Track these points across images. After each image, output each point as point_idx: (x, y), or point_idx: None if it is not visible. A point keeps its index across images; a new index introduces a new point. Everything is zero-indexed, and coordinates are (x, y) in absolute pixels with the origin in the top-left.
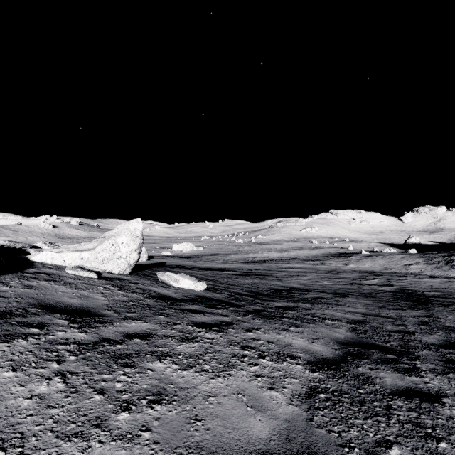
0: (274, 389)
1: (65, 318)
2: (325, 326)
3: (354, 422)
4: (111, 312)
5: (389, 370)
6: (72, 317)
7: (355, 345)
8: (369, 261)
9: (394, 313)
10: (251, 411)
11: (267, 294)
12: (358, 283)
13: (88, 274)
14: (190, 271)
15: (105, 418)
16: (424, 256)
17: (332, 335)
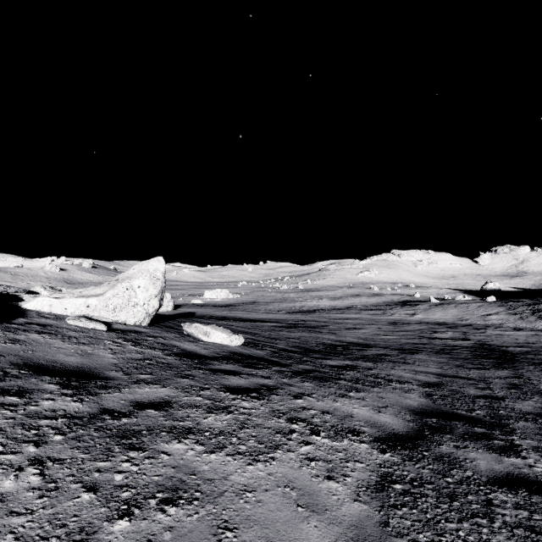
0: (333, 479)
1: (56, 382)
2: (392, 391)
3: (445, 527)
4: (120, 374)
5: (481, 448)
6: (66, 380)
7: (432, 415)
8: (439, 310)
9: (476, 374)
10: (303, 513)
11: (319, 350)
12: (428, 337)
13: (95, 325)
14: (225, 322)
15: (93, 529)
16: (505, 304)
17: (402, 402)
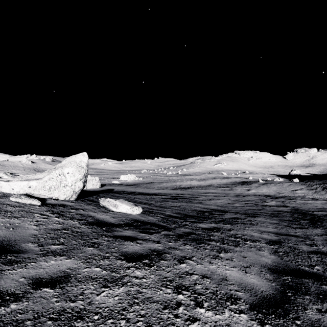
0: None
1: None
2: (250, 249)
3: None
4: (34, 245)
5: None
6: None
7: (286, 273)
8: (265, 187)
9: (301, 232)
10: None
11: (193, 215)
12: (261, 204)
13: (31, 201)
14: (131, 196)
15: None
16: (305, 183)
17: (260, 260)
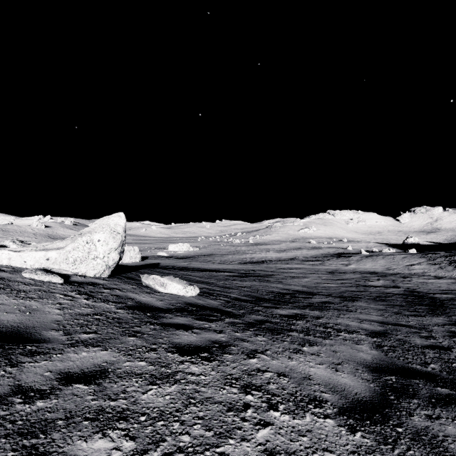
0: None
1: None
2: (343, 342)
3: None
4: (59, 334)
5: (455, 418)
6: None
7: (390, 372)
8: (369, 261)
9: (415, 321)
10: None
11: (269, 299)
12: (363, 284)
13: (50, 278)
14: (184, 272)
15: None
16: (425, 256)
17: (356, 356)
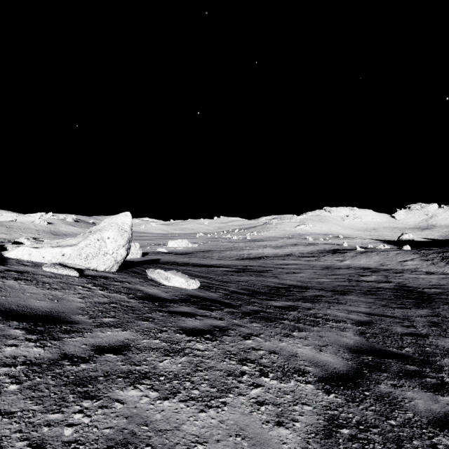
0: (282, 425)
1: (22, 328)
2: (330, 329)
3: None
4: (85, 317)
5: (416, 387)
6: (33, 325)
7: (368, 353)
8: (364, 257)
9: (400, 313)
10: None
11: (264, 292)
12: (356, 280)
13: (68, 271)
14: (184, 267)
15: None
16: (418, 252)
17: (340, 340)
